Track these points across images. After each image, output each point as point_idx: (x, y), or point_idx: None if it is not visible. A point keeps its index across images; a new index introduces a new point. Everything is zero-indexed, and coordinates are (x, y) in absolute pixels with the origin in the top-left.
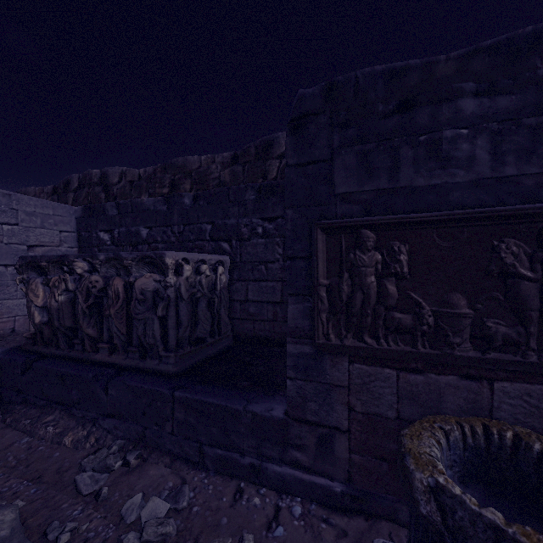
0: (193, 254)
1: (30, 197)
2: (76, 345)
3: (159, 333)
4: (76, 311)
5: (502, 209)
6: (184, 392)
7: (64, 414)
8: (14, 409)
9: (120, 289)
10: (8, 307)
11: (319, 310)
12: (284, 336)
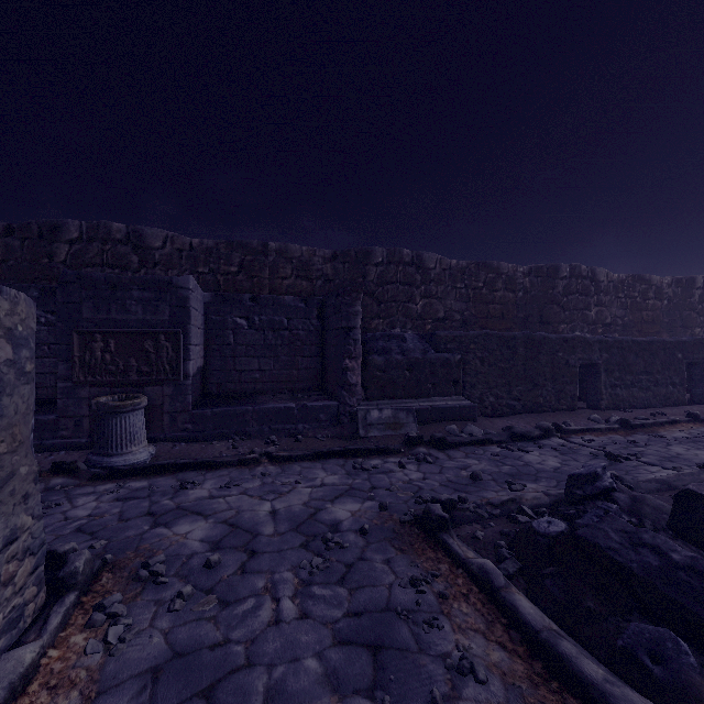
0: None
1: None
2: None
3: None
4: None
5: (145, 330)
6: None
7: None
8: None
9: None
10: None
11: (75, 367)
12: None
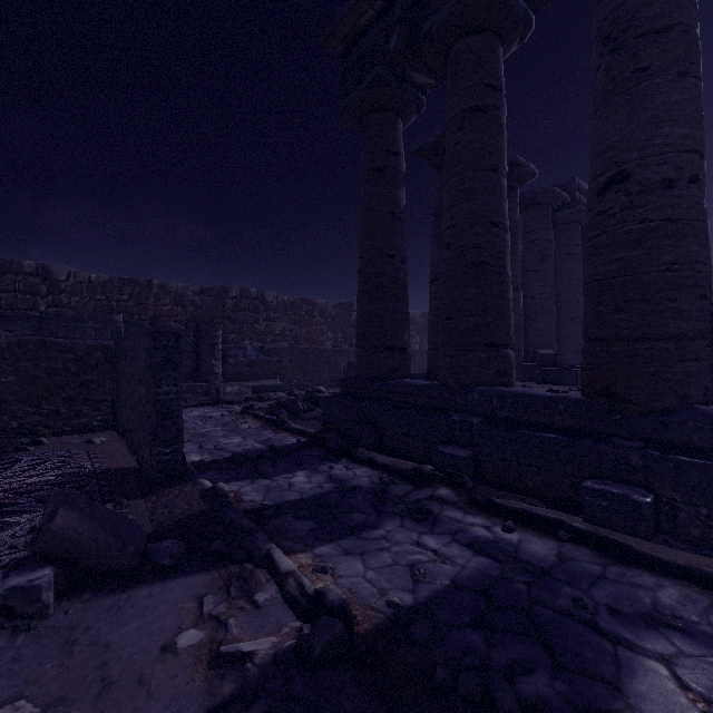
0: None
1: None
2: None
3: None
4: None
5: None
6: None
7: None
8: None
9: None
10: None
11: None
12: None
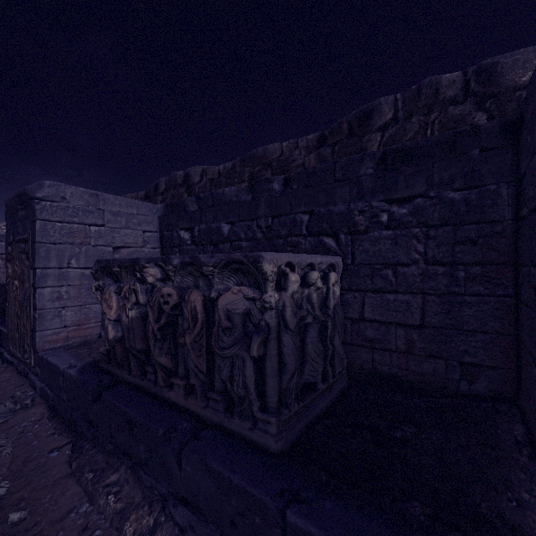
0: (300, 256)
1: (116, 196)
2: (149, 373)
3: (252, 380)
4: (147, 332)
5: None
6: (303, 516)
7: (130, 474)
8: (83, 447)
9: (197, 308)
10: (96, 312)
11: None
12: (425, 378)
